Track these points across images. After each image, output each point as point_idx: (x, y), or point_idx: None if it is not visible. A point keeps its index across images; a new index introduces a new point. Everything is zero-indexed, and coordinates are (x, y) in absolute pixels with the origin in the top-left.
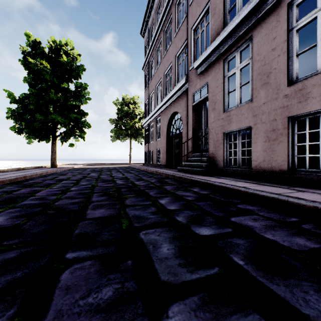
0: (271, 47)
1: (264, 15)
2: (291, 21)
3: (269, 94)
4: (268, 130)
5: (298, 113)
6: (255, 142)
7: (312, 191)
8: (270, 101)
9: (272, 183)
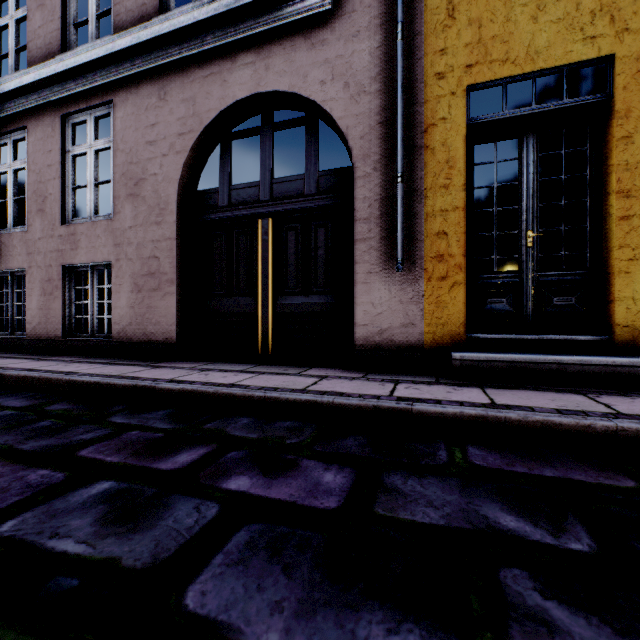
0: (47, 161)
1: (40, 108)
2: (68, 140)
3: (46, 227)
4: (44, 279)
5: (72, 263)
6: (30, 295)
7: (57, 359)
8: (46, 237)
9: (37, 355)
